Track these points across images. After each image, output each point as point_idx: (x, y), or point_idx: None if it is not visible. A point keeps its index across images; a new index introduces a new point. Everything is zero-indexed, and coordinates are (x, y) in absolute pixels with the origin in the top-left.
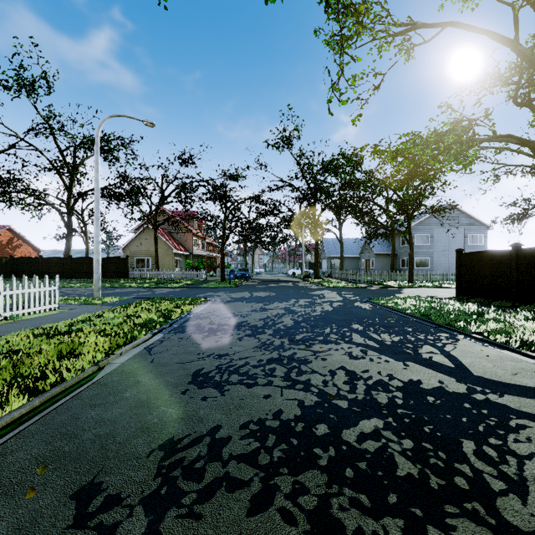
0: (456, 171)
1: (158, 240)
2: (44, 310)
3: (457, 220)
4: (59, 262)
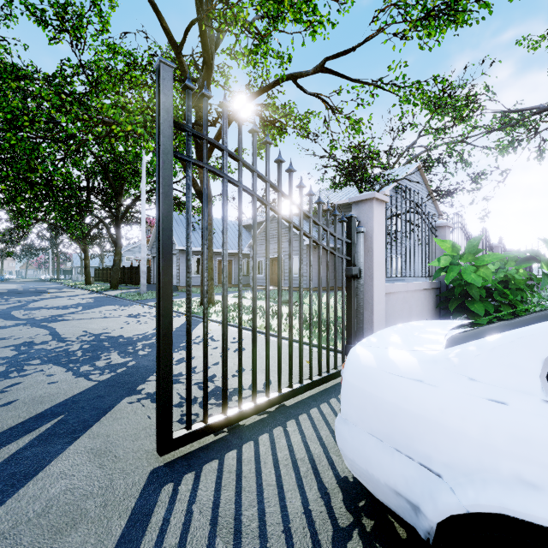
0: None
1: None
2: None
3: None
4: None
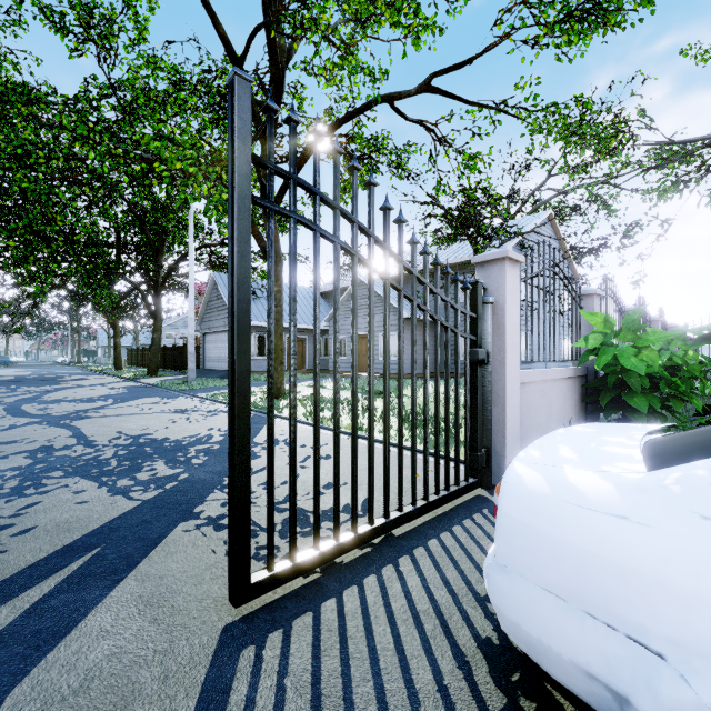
0: None
1: None
2: None
3: None
4: None
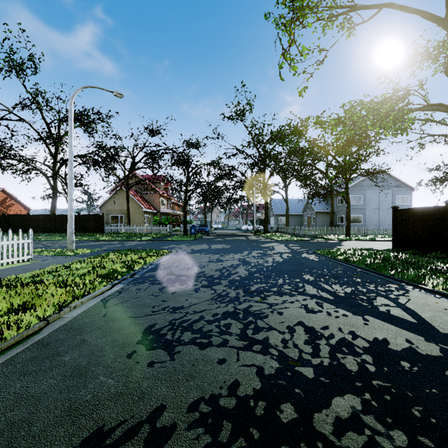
0: (394, 135)
1: (130, 200)
2: (18, 261)
3: (386, 183)
4: (44, 219)
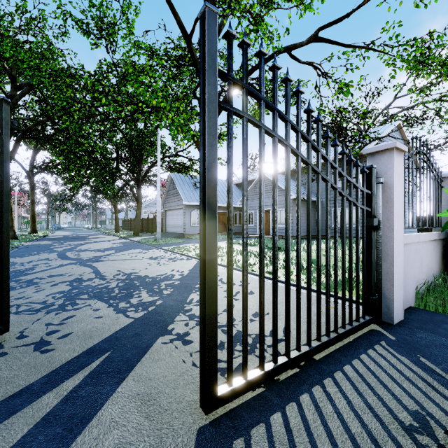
0: None
1: None
2: None
3: None
4: None
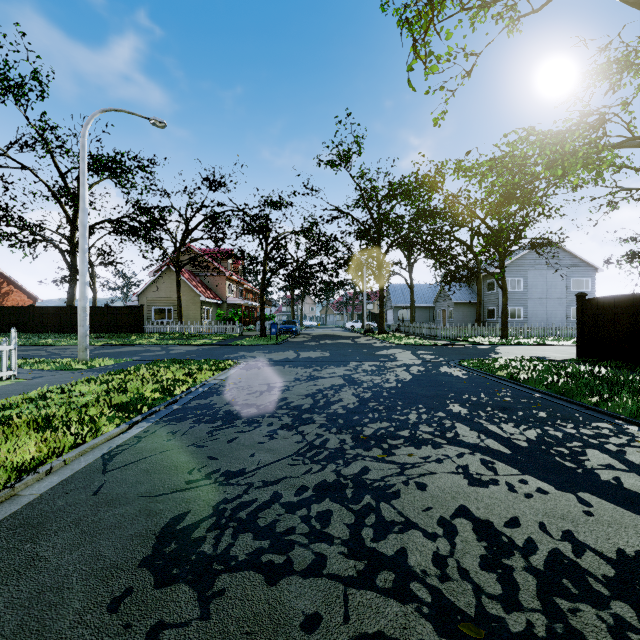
0: (585, 182)
1: (182, 285)
2: None
3: (558, 260)
4: (56, 313)
